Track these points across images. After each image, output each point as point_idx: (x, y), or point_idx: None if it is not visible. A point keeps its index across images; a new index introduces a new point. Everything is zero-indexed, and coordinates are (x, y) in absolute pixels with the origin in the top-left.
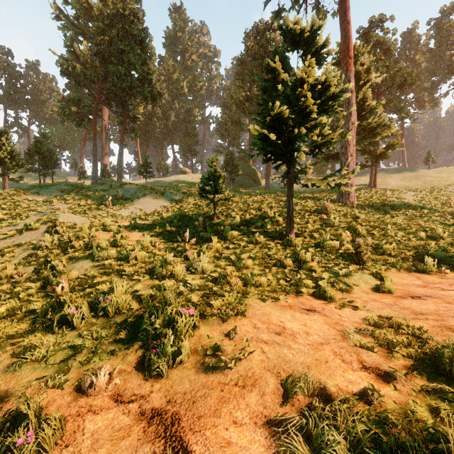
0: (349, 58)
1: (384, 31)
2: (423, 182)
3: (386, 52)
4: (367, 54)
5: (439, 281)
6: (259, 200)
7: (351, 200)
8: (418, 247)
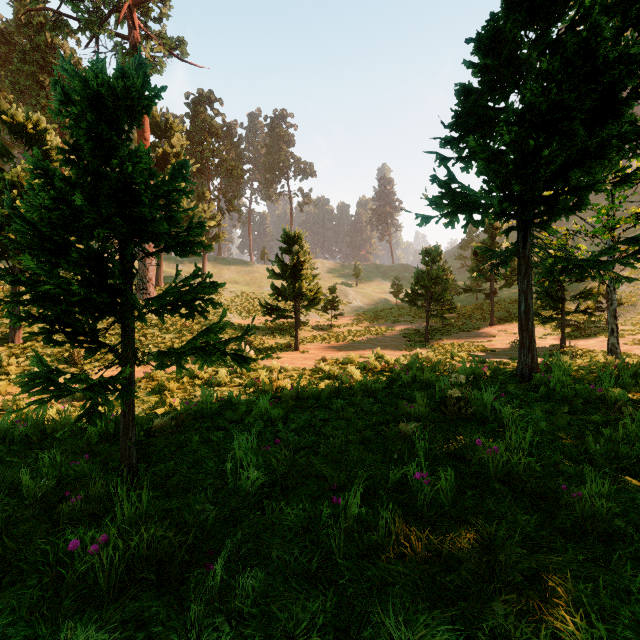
0: (145, 139)
1: (213, 111)
2: (250, 278)
3: (215, 135)
4: (180, 135)
5: (138, 370)
6: (5, 289)
7: (149, 296)
8: (151, 346)
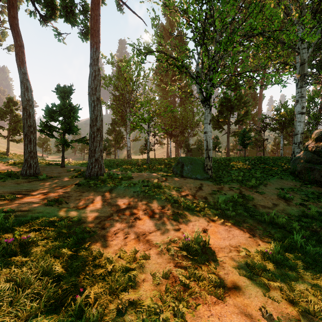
0: None
1: None
2: None
3: None
4: None
5: None
6: None
7: None
8: None
